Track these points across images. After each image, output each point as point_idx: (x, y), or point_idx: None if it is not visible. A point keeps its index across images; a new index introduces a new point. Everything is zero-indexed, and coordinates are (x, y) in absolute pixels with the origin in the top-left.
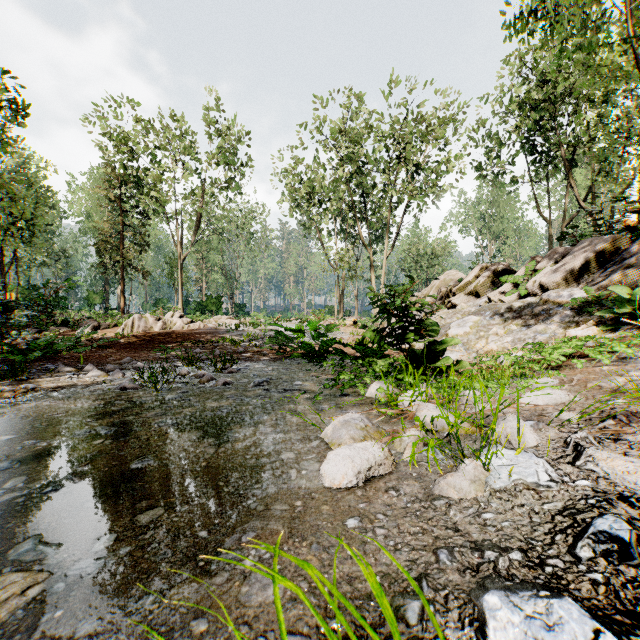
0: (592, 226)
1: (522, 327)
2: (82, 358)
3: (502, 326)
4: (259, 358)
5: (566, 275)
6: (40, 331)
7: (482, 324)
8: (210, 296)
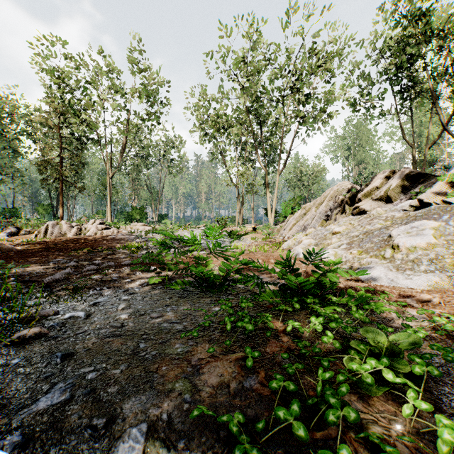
0: None
1: None
2: None
3: None
4: (136, 279)
5: None
6: None
7: (449, 232)
8: (135, 207)
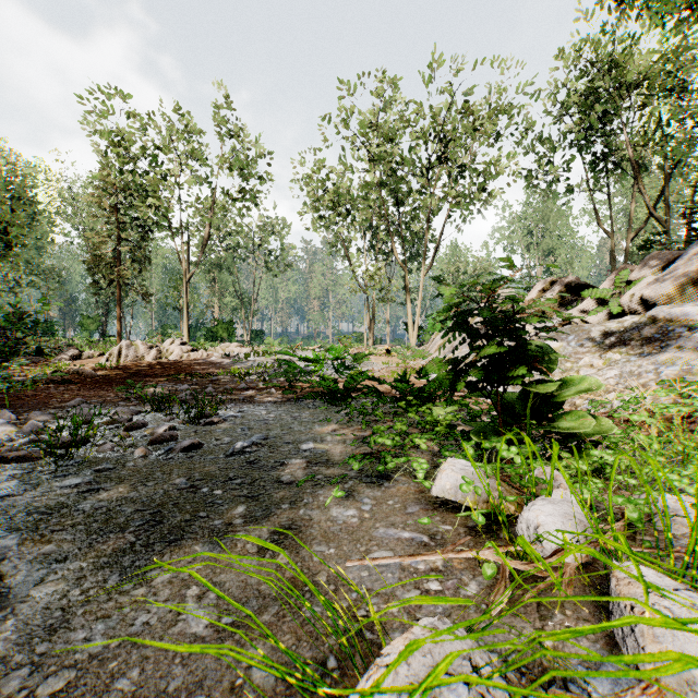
0: (690, 229)
1: (629, 356)
2: (8, 400)
3: (596, 355)
4: (262, 398)
5: (681, 285)
6: (5, 361)
7: (566, 352)
8: (221, 321)
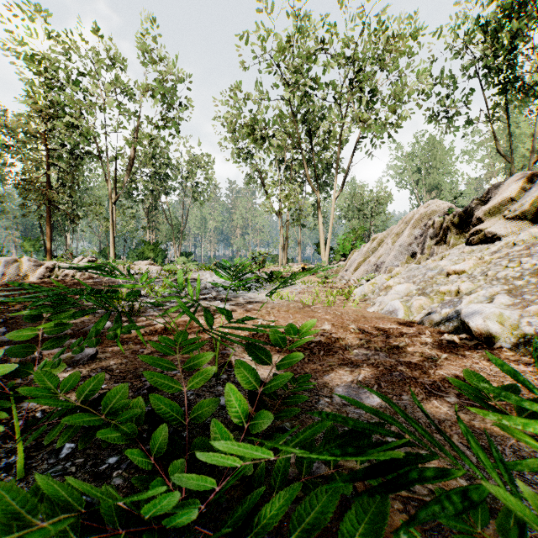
0: None
1: None
2: None
3: None
4: None
5: None
6: None
7: None
8: (147, 242)
